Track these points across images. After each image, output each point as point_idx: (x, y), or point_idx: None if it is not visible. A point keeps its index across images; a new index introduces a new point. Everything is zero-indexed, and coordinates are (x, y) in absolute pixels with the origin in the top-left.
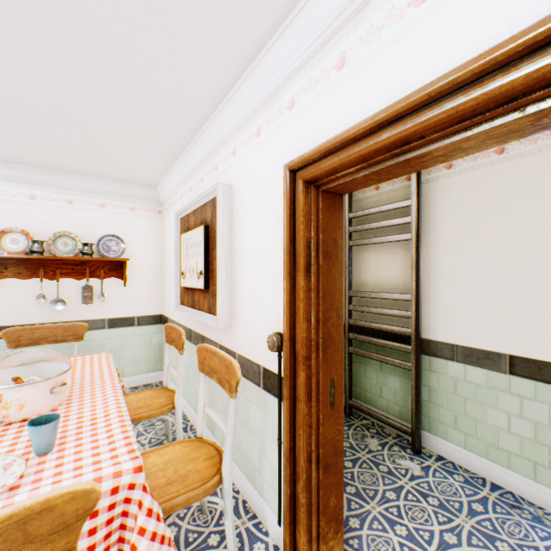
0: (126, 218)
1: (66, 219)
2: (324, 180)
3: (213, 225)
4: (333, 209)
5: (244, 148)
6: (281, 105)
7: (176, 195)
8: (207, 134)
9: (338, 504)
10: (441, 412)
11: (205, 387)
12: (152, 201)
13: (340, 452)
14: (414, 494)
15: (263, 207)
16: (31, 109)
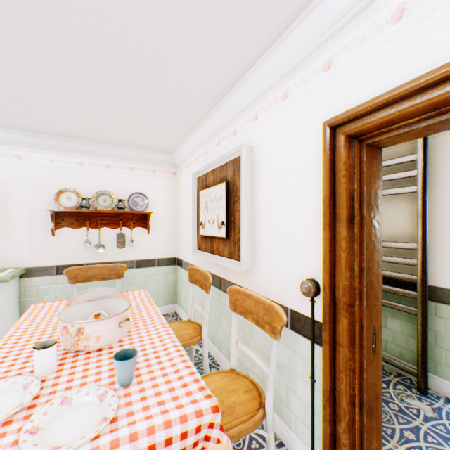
0: (149, 178)
1: (105, 181)
2: (372, 133)
3: (234, 181)
4: (374, 162)
5: (267, 112)
6: (313, 68)
7: (190, 158)
8: (226, 104)
9: (378, 447)
10: (449, 357)
11: (236, 325)
12: (169, 164)
13: (379, 397)
14: (433, 436)
15: (291, 163)
16: (89, 91)
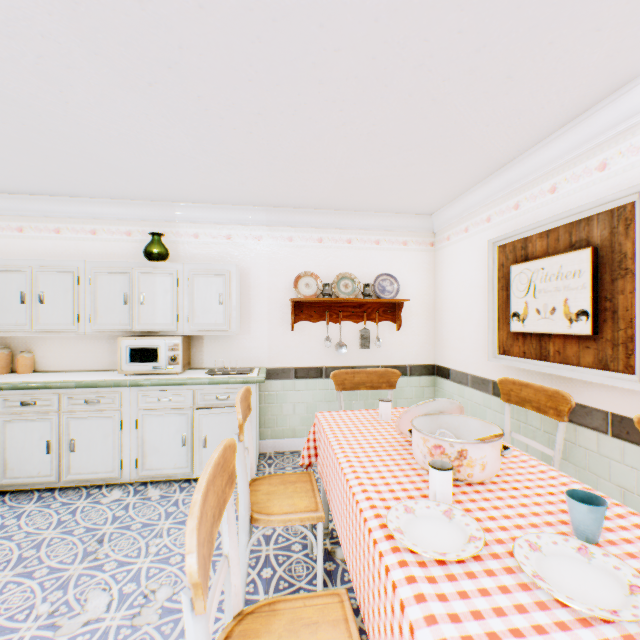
0: (398, 254)
1: (345, 260)
2: None
3: (612, 245)
4: None
5: None
6: None
7: (470, 219)
8: (586, 123)
9: None
10: None
11: None
12: (424, 231)
13: None
14: None
15: None
16: (376, 143)
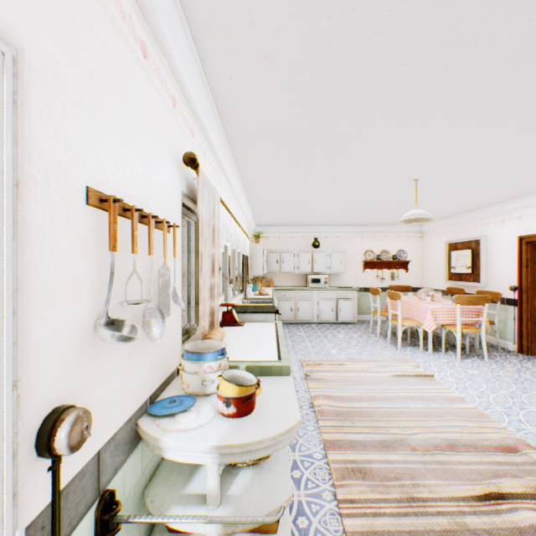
0: (406, 241)
1: (384, 245)
2: (532, 242)
3: (475, 249)
4: (535, 249)
5: (493, 224)
6: (514, 216)
7: (437, 231)
8: (470, 214)
9: None
10: None
11: None
12: (418, 232)
13: None
14: None
15: (505, 246)
16: None
